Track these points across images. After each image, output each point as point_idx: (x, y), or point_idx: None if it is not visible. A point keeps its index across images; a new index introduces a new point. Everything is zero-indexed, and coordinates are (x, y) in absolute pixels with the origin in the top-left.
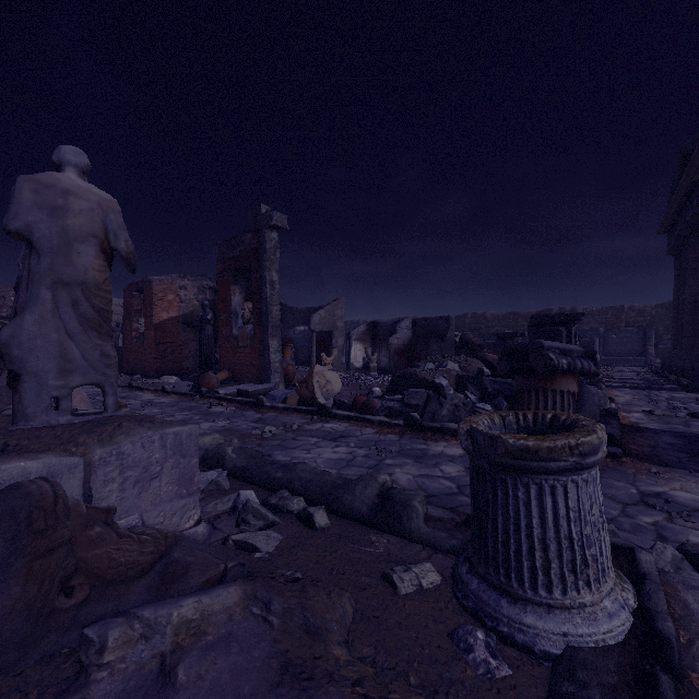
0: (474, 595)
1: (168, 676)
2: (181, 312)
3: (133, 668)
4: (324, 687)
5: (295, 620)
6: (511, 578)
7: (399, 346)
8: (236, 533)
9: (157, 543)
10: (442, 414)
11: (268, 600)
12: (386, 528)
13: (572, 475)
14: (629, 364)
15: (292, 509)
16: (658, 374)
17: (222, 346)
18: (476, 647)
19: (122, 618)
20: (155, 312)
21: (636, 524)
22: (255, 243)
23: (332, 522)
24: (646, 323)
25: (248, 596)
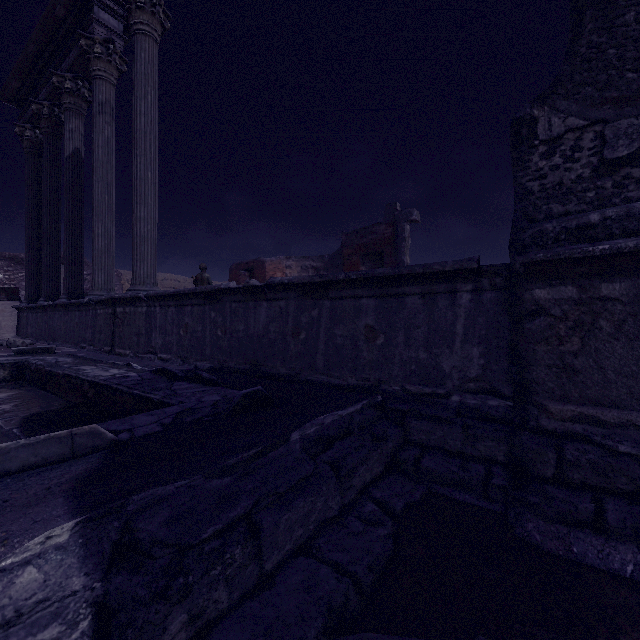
0: None
1: None
2: None
3: None
4: None
5: None
6: None
7: None
8: None
9: None
10: None
11: None
12: None
13: None
14: None
15: None
16: None
17: None
18: None
19: None
20: None
21: None
22: (388, 232)
23: None
24: None
25: None
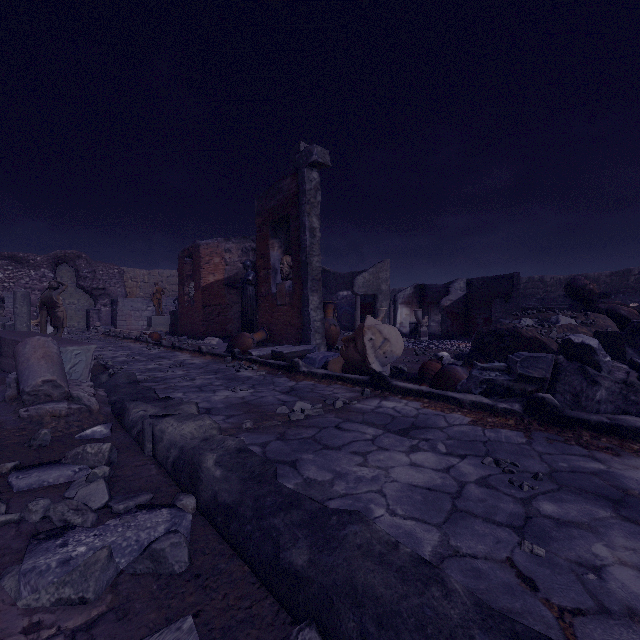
0: None
1: None
2: (226, 275)
3: None
4: None
5: None
6: None
7: (452, 309)
8: None
9: None
10: (597, 397)
11: None
12: None
13: None
14: None
15: None
16: None
17: (260, 306)
18: None
19: None
20: (202, 276)
21: None
22: (293, 187)
23: None
24: None
25: None
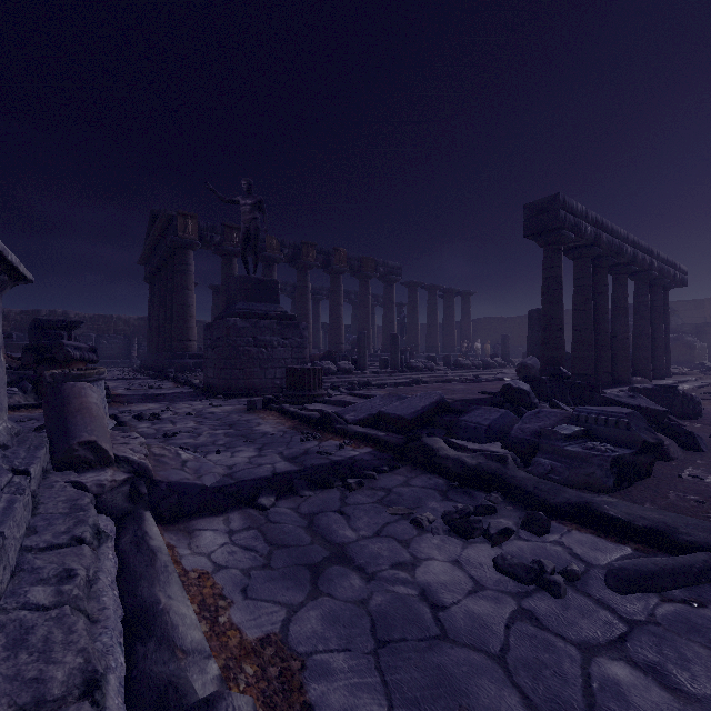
0: None
1: None
2: None
3: None
4: None
5: None
6: None
7: None
8: None
9: None
10: None
11: None
12: None
13: (97, 382)
14: (118, 365)
15: None
16: (138, 371)
17: None
18: None
19: None
20: None
21: None
22: None
23: None
24: (131, 332)
25: None
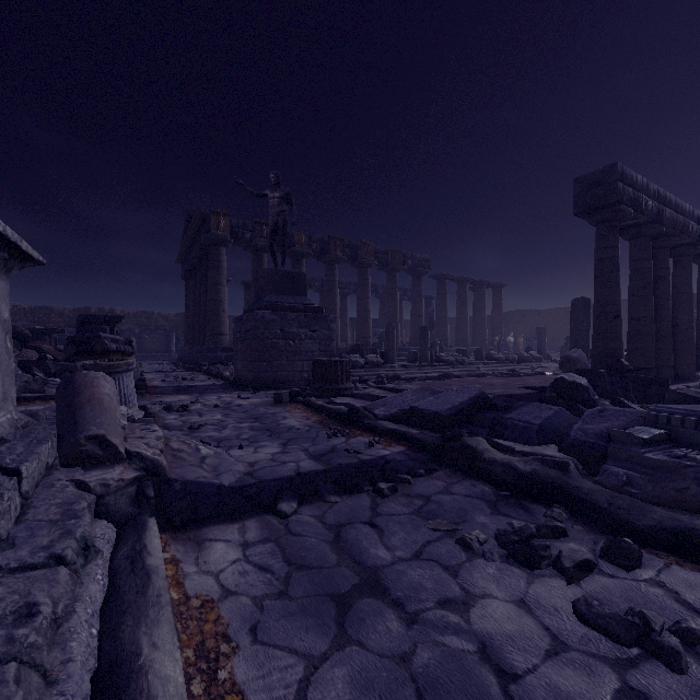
0: None
1: None
2: None
3: None
4: None
5: None
6: None
7: None
8: None
9: None
10: None
11: None
12: None
13: (126, 373)
14: (158, 359)
15: None
16: (175, 364)
17: None
18: None
19: None
20: None
21: None
22: None
23: None
24: (170, 327)
25: None
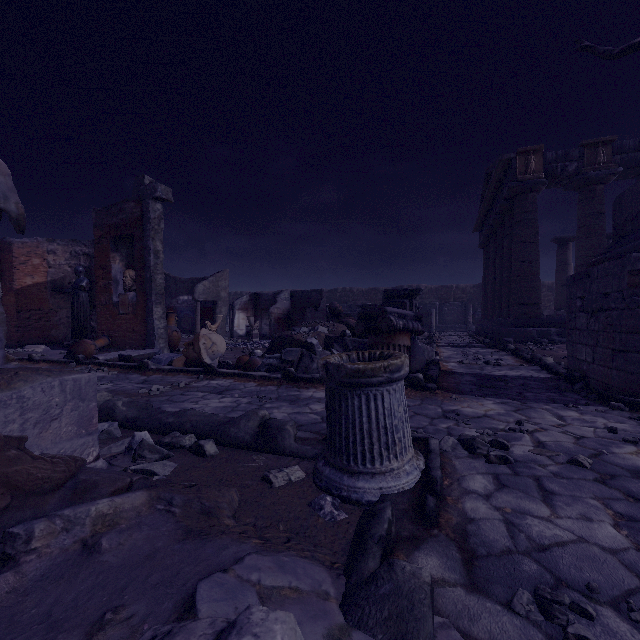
0: (327, 478)
1: (93, 547)
2: (50, 278)
3: (58, 552)
4: (219, 536)
5: (194, 507)
6: (350, 460)
7: (279, 315)
8: (134, 465)
9: (68, 464)
10: (313, 367)
11: (170, 498)
12: (265, 449)
13: (386, 386)
14: (456, 330)
15: (184, 444)
16: (472, 336)
17: (100, 313)
18: (326, 505)
19: (44, 518)
20: (16, 277)
21: (436, 429)
22: (137, 212)
23: (220, 451)
24: (467, 299)
25: (152, 499)
